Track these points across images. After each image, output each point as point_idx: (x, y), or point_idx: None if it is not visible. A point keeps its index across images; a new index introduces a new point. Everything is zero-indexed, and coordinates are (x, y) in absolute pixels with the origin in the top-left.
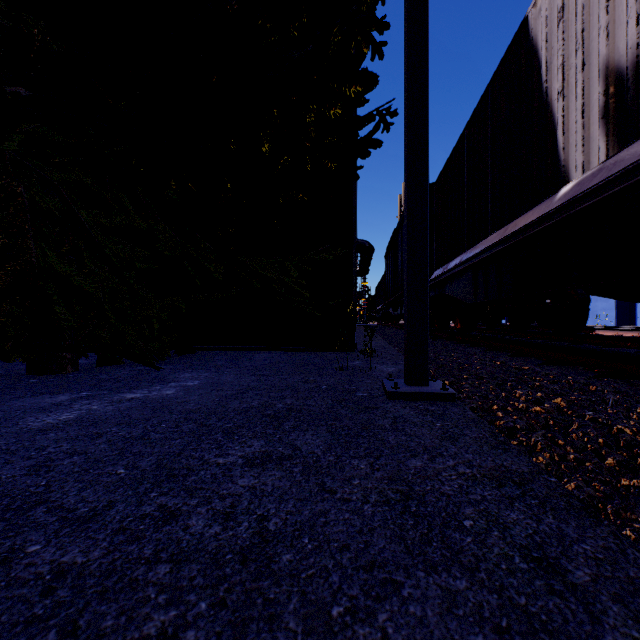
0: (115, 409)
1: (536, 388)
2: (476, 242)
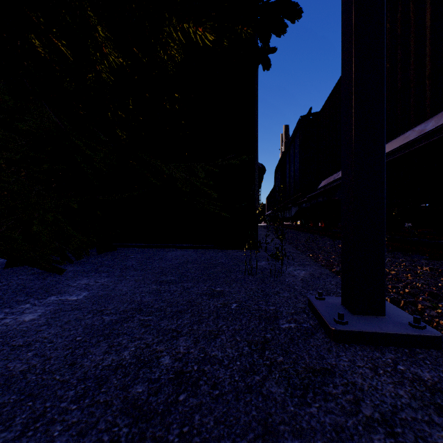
0: None
1: None
2: None
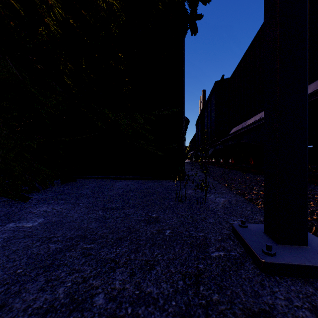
0: None
1: None
2: None
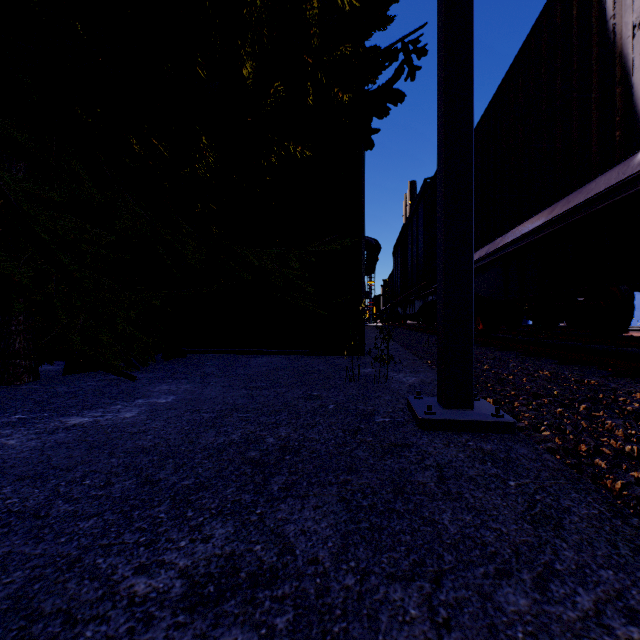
0: (37, 446)
1: (634, 417)
2: (506, 230)
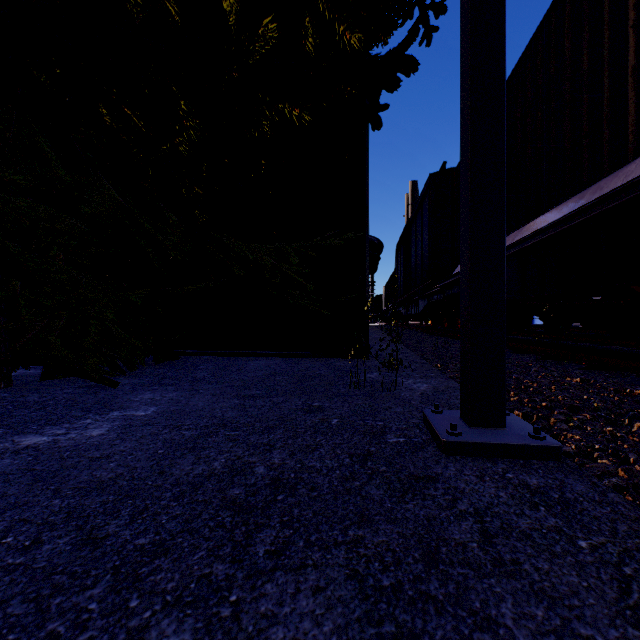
0: None
1: None
2: (522, 223)
